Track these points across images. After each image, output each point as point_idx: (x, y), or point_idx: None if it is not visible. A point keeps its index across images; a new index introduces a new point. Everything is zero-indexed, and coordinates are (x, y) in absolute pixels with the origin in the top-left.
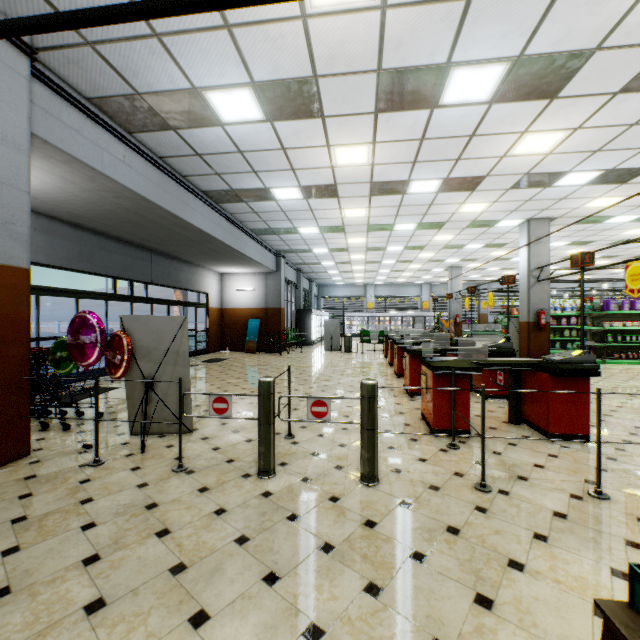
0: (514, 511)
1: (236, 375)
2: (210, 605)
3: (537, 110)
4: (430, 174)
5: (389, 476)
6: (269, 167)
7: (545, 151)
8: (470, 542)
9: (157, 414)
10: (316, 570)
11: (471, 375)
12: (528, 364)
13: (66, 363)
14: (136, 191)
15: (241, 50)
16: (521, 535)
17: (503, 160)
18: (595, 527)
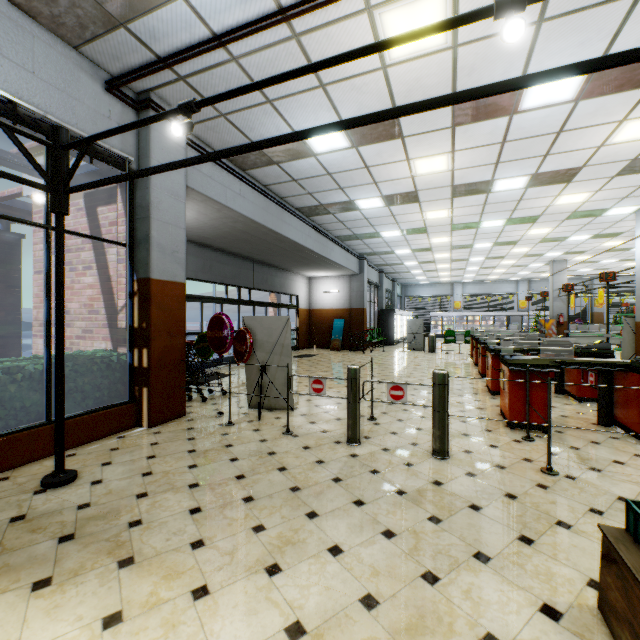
0: (576, 491)
1: (324, 369)
2: (318, 509)
3: (635, 98)
4: (515, 172)
5: (459, 454)
6: (354, 183)
7: None
8: (524, 505)
9: (267, 393)
10: (391, 503)
11: (563, 377)
12: (618, 364)
13: (206, 351)
14: (248, 216)
15: (332, 100)
16: (576, 507)
17: (601, 149)
18: None
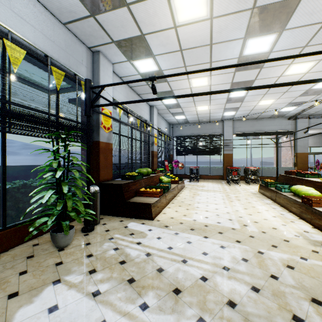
0: None
1: None
2: None
3: None
4: None
5: None
6: None
7: None
8: None
9: None
10: None
11: None
12: None
13: (315, 169)
14: None
15: None
16: None
17: None
18: None
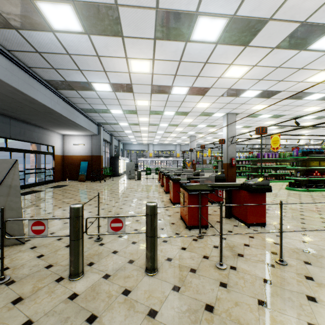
0: (242, 283)
1: (69, 196)
2: None
3: (238, 52)
4: (183, 83)
5: (164, 265)
6: (89, 68)
7: (239, 77)
8: (222, 318)
9: None
10: None
11: None
12: (236, 186)
13: None
14: None
15: None
16: (251, 304)
17: (219, 79)
18: (288, 288)
